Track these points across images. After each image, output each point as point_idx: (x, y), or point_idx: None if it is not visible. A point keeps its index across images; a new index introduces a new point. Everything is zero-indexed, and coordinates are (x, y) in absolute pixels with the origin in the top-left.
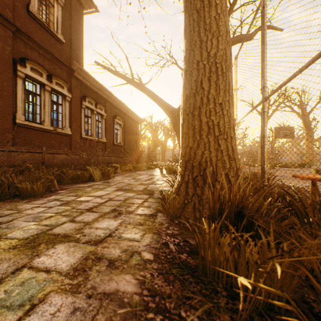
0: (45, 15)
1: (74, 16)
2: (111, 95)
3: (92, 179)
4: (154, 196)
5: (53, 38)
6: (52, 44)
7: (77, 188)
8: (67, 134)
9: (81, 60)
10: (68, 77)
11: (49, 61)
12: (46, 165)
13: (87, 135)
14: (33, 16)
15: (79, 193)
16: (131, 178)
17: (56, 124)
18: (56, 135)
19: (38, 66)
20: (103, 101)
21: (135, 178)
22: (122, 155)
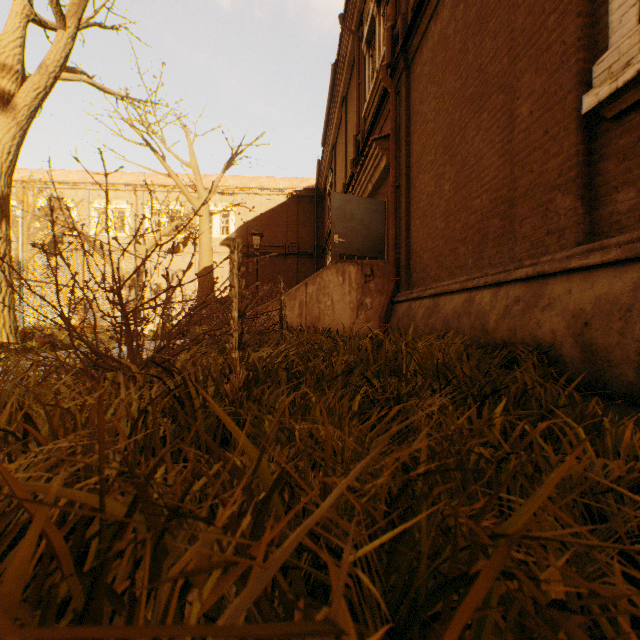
0: None
1: None
2: None
3: None
4: None
5: None
6: None
7: None
8: None
9: None
10: None
11: None
12: None
13: None
14: None
15: None
16: None
17: None
18: None
19: None
20: None
21: None
22: None
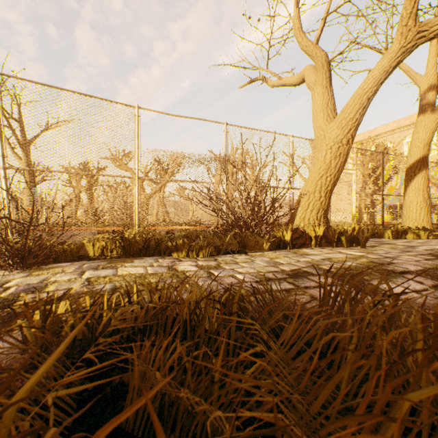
0: None
1: None
2: None
3: None
4: None
5: None
6: None
7: None
8: None
9: None
10: None
11: None
12: None
13: None
14: None
15: None
16: None
17: None
18: None
19: None
20: None
21: None
22: None
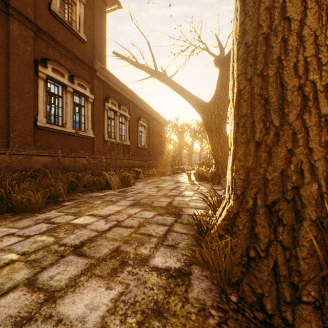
0: (67, 14)
1: (97, 14)
2: (135, 96)
3: (110, 186)
4: (182, 220)
5: (76, 38)
6: (75, 44)
7: (85, 200)
8: (90, 137)
9: (103, 60)
10: (90, 78)
11: (71, 62)
12: (68, 169)
13: (110, 137)
14: (54, 15)
15: (84, 208)
16: (153, 186)
17: (79, 127)
18: (79, 138)
19: (60, 67)
20: (127, 102)
21: (157, 186)
22: (146, 158)
